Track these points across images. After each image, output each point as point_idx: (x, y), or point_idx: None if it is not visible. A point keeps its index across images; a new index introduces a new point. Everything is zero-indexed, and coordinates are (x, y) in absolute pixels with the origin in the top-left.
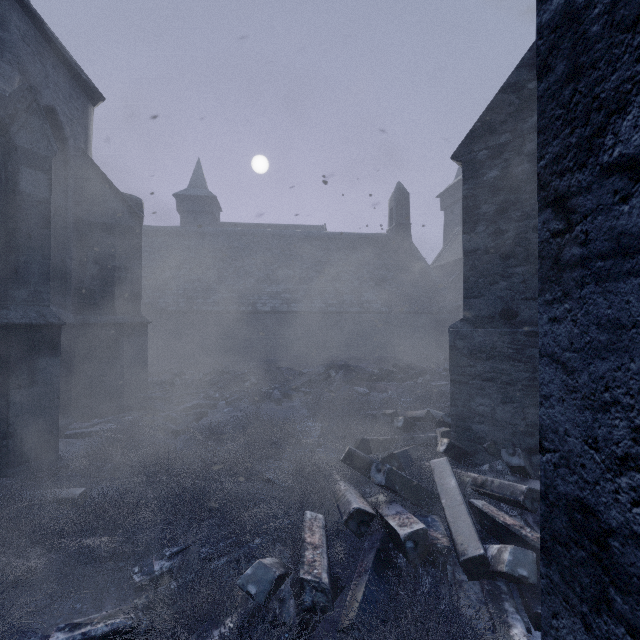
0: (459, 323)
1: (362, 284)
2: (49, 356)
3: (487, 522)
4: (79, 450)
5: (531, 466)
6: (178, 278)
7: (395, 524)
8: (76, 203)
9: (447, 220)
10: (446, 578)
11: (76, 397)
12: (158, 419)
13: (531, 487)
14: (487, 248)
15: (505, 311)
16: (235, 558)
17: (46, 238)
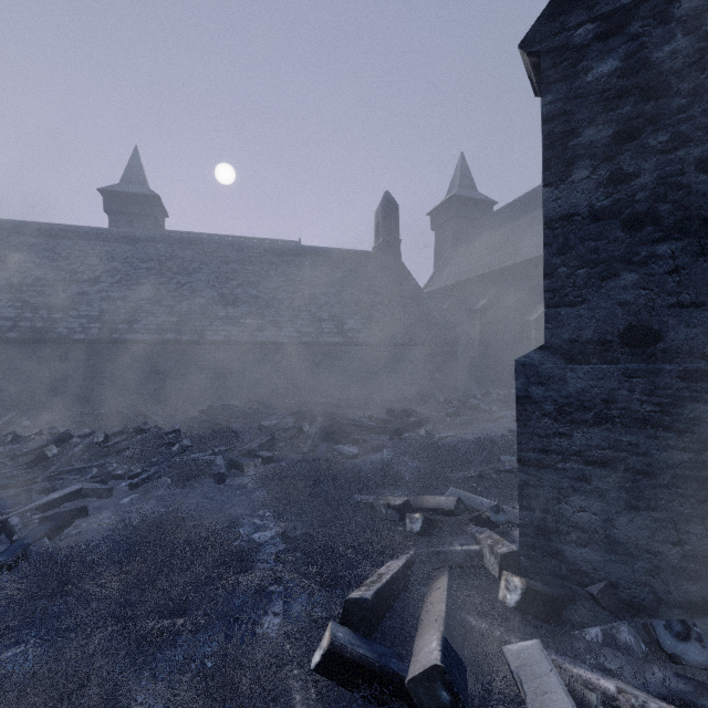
0: (536, 354)
1: (344, 309)
2: None
3: None
4: None
5: None
6: (92, 295)
7: None
8: None
9: (438, 241)
10: None
11: None
12: None
13: None
14: (595, 210)
15: (633, 330)
16: None
17: None
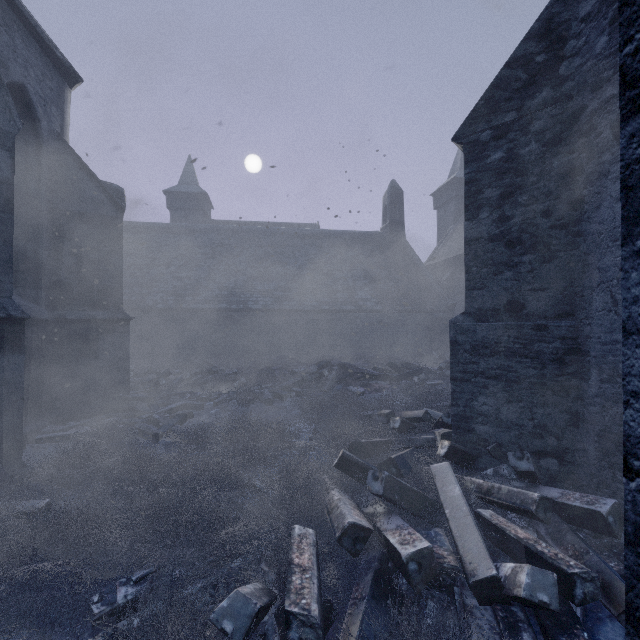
0: (461, 317)
1: (356, 282)
2: (11, 353)
3: (496, 535)
4: (50, 456)
5: (539, 470)
6: (167, 275)
7: (395, 541)
8: (50, 190)
9: (441, 219)
10: (454, 603)
11: (50, 398)
12: (139, 421)
13: (543, 495)
14: (491, 235)
15: (511, 303)
16: (212, 582)
17: (8, 222)
